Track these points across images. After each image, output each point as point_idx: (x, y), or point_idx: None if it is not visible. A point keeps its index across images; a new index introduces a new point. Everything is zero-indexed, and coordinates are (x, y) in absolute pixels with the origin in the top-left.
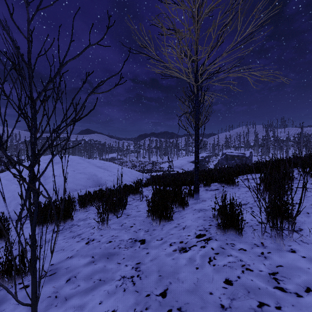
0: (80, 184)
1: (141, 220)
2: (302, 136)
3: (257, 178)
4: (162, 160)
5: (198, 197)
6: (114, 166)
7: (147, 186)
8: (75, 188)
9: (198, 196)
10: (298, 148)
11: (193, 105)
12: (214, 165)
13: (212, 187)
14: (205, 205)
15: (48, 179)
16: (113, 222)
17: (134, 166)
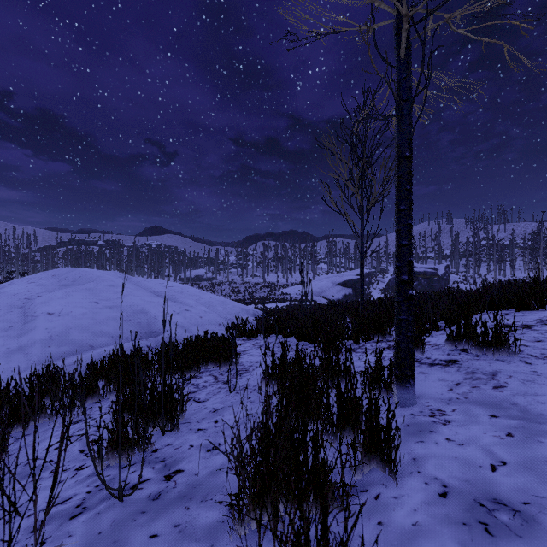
0: (104, 333)
1: (204, 532)
2: (541, 237)
3: (537, 325)
4: (287, 280)
5: (411, 398)
6: (191, 293)
7: (255, 336)
8: (90, 342)
9: (411, 394)
10: (532, 259)
11: (395, 94)
12: (380, 290)
13: (430, 354)
14: (475, 460)
15: (31, 322)
16: (82, 543)
17: (236, 292)
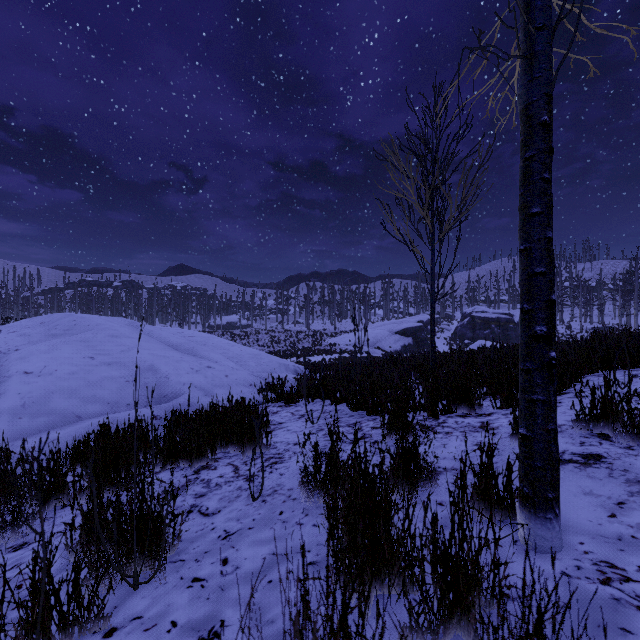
0: (97, 398)
1: None
2: (636, 277)
3: None
4: (335, 328)
5: (553, 536)
6: (217, 344)
7: (295, 401)
8: (77, 411)
9: (553, 530)
10: (624, 303)
11: (525, 15)
12: (445, 339)
13: None
14: None
15: (0, 384)
16: None
17: (275, 343)
